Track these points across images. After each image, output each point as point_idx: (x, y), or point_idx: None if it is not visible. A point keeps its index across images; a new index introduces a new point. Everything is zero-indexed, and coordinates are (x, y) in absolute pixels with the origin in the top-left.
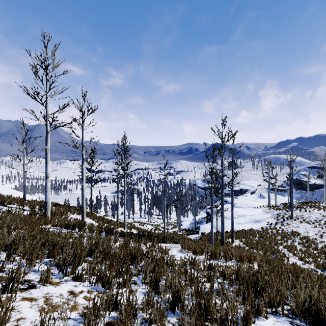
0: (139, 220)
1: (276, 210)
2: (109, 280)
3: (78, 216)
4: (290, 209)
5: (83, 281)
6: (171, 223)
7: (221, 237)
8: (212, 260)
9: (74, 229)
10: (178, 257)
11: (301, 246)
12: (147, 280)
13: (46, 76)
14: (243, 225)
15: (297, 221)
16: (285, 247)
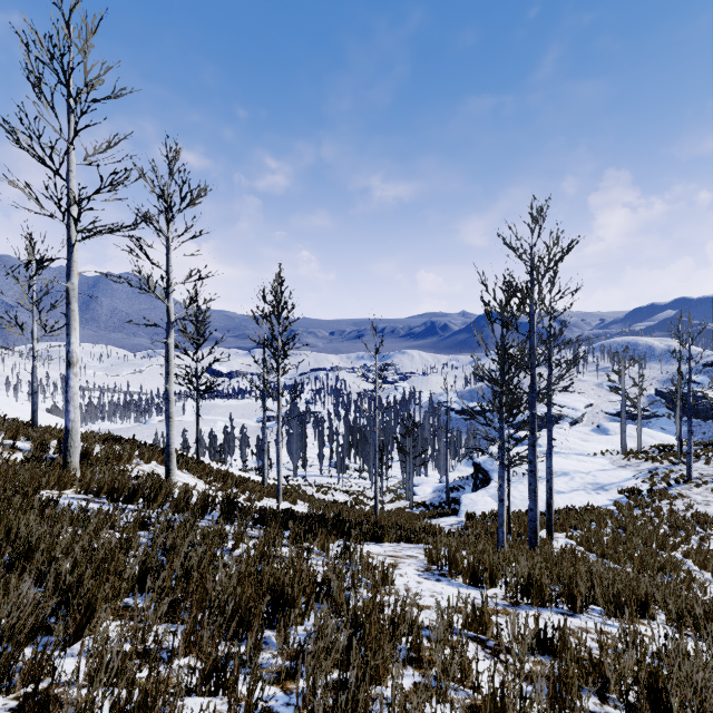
0: (317, 482)
1: (646, 460)
2: None
3: (160, 469)
4: (680, 459)
5: None
6: (389, 488)
7: (530, 529)
8: (529, 607)
9: (134, 502)
10: (422, 595)
11: None
12: None
13: (68, 100)
14: (567, 496)
15: (703, 488)
16: (688, 556)
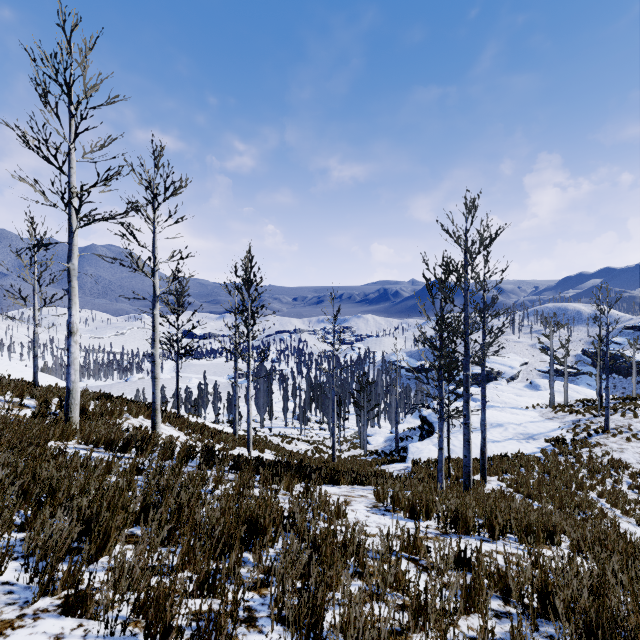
0: (282, 433)
1: (570, 413)
2: (166, 621)
3: (146, 422)
4: (600, 412)
5: (90, 617)
6: (346, 438)
7: (465, 473)
8: (457, 535)
9: (127, 451)
10: (370, 526)
11: (635, 494)
12: (286, 617)
13: (69, 107)
14: (501, 445)
15: (619, 437)
16: (602, 496)
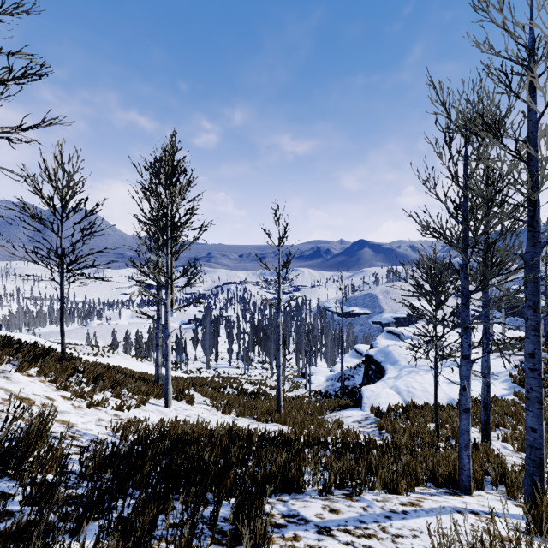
0: (227, 372)
1: (520, 350)
2: None
3: None
4: None
5: None
6: (287, 377)
7: (532, 460)
8: None
9: None
10: None
11: None
12: None
13: None
14: None
15: None
16: None
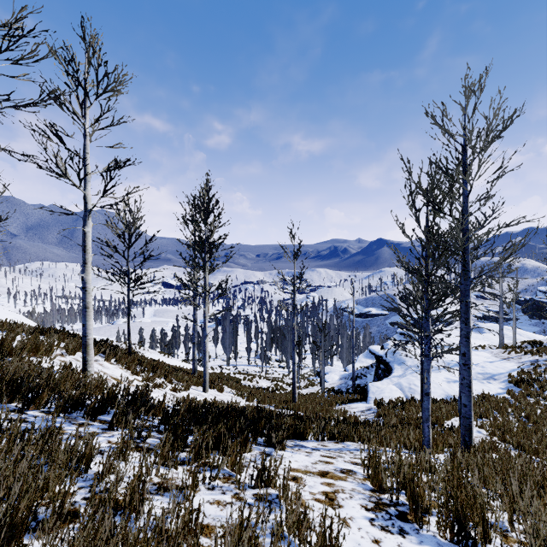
0: (246, 370)
1: (525, 354)
2: None
3: None
4: None
5: None
6: (303, 375)
7: (464, 426)
8: None
9: (15, 399)
10: None
11: None
12: None
13: None
14: None
15: None
16: None
